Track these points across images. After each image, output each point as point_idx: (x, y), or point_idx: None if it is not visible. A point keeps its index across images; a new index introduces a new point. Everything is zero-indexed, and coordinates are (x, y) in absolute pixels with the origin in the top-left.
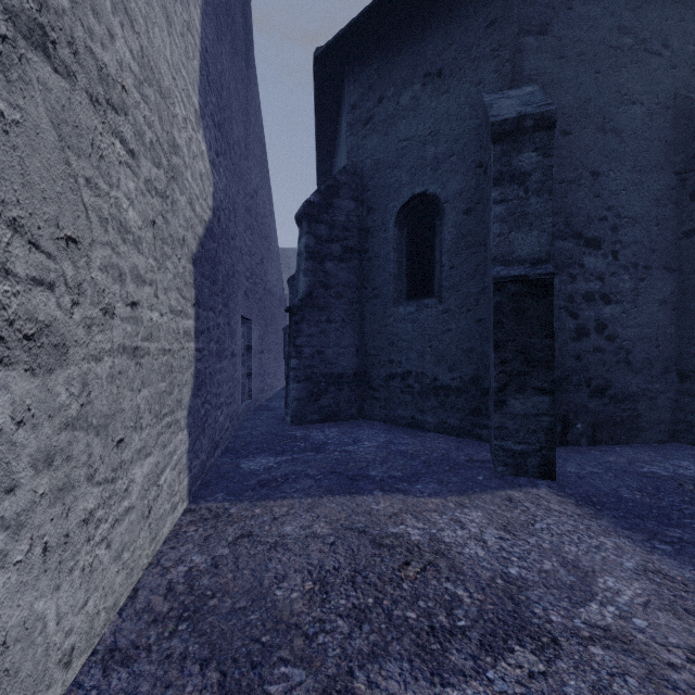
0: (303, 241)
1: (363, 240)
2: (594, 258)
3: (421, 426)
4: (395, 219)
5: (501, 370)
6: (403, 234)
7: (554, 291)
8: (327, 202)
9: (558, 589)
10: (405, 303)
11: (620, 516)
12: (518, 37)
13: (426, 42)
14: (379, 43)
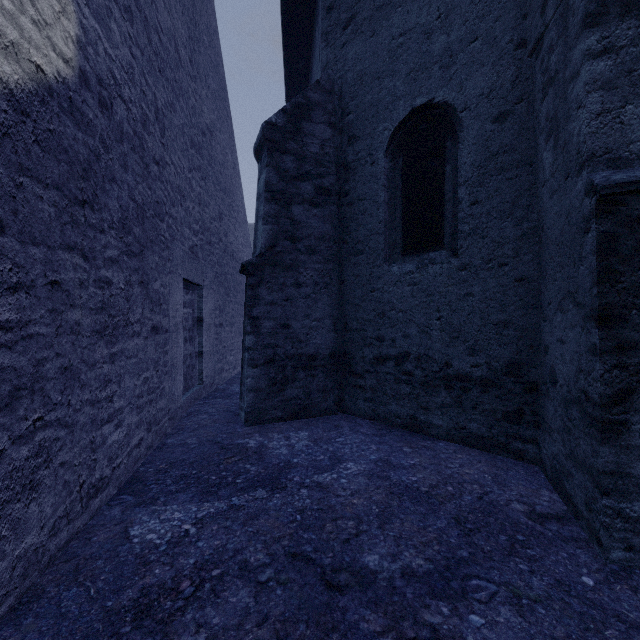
0: (262, 178)
1: (342, 179)
2: None
3: (425, 429)
4: (387, 146)
5: (615, 363)
6: (397, 165)
7: None
8: (294, 126)
9: None
10: (400, 259)
11: None
12: None
13: None
14: None
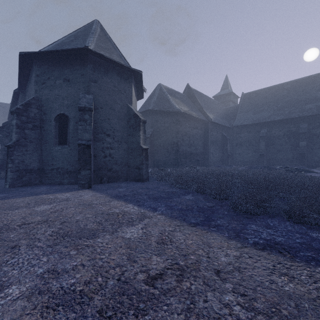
0: (14, 121)
1: (42, 123)
2: (109, 139)
3: (63, 183)
4: (54, 119)
5: (80, 165)
6: (57, 124)
7: (98, 146)
8: (26, 109)
9: (76, 197)
10: (58, 146)
11: (98, 190)
12: (89, 82)
13: (64, 69)
14: (48, 60)
